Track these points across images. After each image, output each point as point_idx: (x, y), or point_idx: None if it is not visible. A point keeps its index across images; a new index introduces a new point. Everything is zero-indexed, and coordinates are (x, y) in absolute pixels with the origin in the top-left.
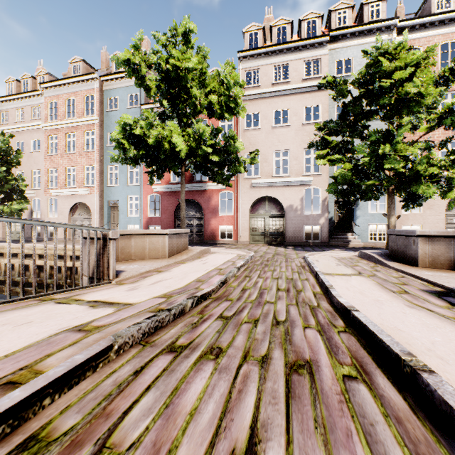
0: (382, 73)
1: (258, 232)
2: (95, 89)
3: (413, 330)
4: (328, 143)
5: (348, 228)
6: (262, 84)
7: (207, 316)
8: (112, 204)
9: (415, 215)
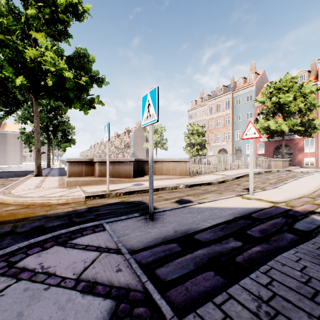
0: None
1: None
2: (230, 98)
3: None
4: None
5: None
6: None
7: None
8: (237, 148)
9: None
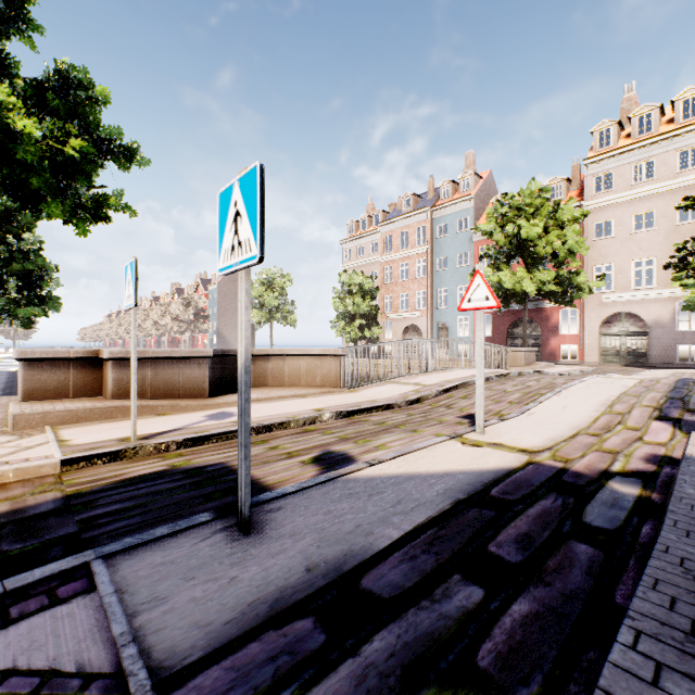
0: None
1: (610, 352)
2: (426, 220)
3: None
4: (687, 265)
5: None
6: (616, 188)
7: None
8: (441, 325)
9: None
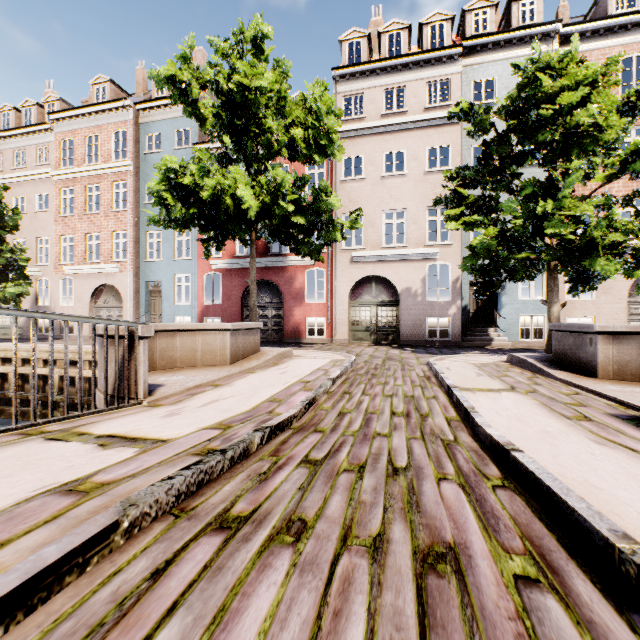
0: (541, 96)
1: (361, 326)
2: (128, 121)
3: (615, 486)
4: (463, 199)
5: (490, 321)
6: (367, 116)
7: (284, 459)
8: (152, 286)
9: (585, 303)
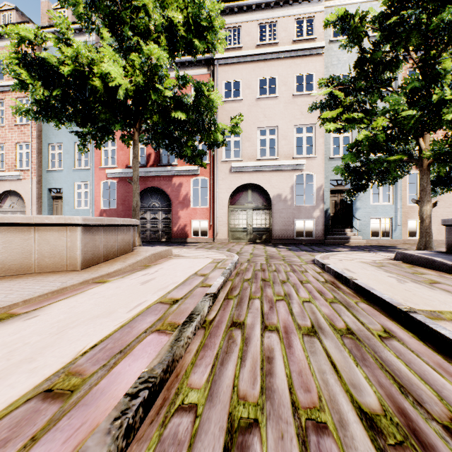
0: None
1: (239, 227)
2: None
3: None
4: (339, 103)
5: (346, 223)
6: (244, 46)
7: None
8: (55, 193)
9: None
